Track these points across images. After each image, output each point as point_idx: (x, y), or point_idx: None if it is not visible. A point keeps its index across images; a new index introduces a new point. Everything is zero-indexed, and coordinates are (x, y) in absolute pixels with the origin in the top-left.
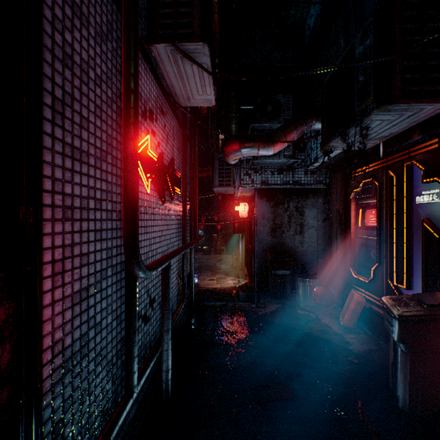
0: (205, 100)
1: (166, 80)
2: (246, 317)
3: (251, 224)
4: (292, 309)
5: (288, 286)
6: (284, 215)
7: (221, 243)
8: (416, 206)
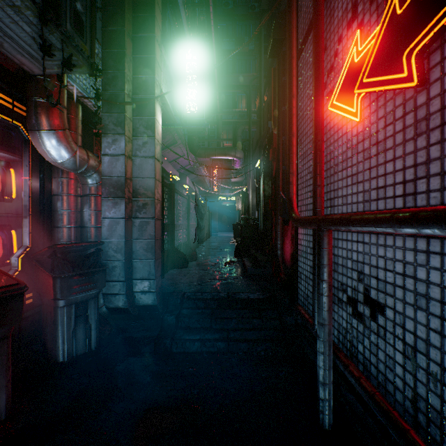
0: None
1: None
2: None
3: None
4: None
5: None
6: None
7: None
8: None
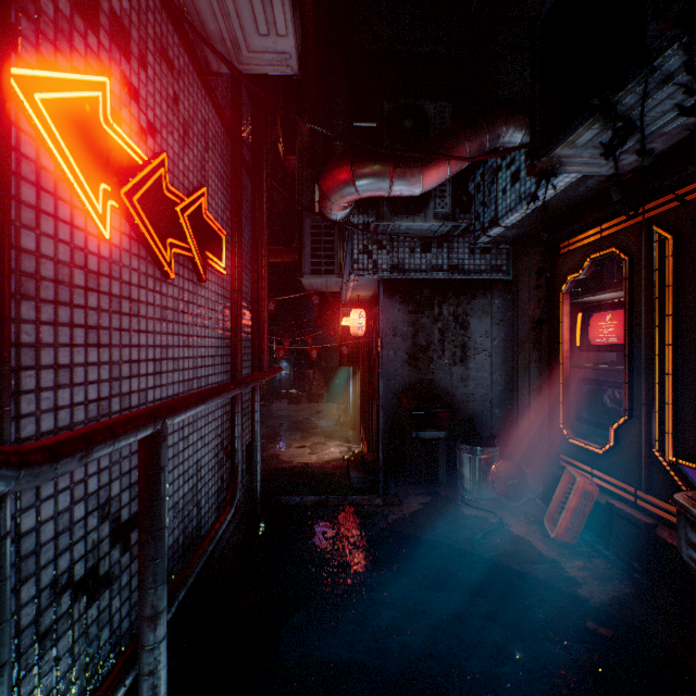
0: (276, 52)
1: None
2: (365, 529)
3: (372, 348)
4: (452, 507)
5: (442, 460)
6: (434, 329)
7: (320, 383)
8: None
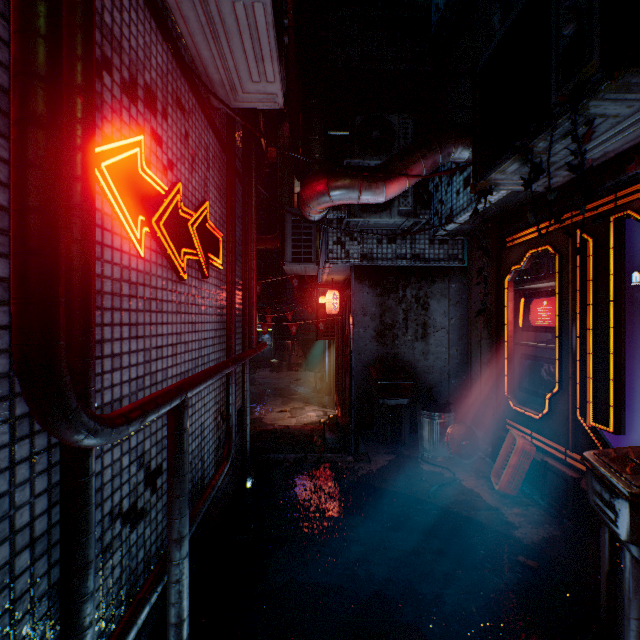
0: (265, 93)
1: (186, 39)
2: (338, 482)
3: (345, 324)
4: (413, 463)
5: (405, 424)
6: (398, 309)
7: (298, 353)
8: (630, 290)
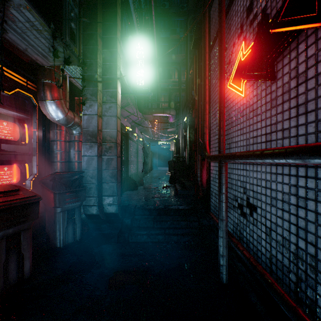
0: None
1: None
2: None
3: None
4: None
5: None
6: None
7: None
8: None
